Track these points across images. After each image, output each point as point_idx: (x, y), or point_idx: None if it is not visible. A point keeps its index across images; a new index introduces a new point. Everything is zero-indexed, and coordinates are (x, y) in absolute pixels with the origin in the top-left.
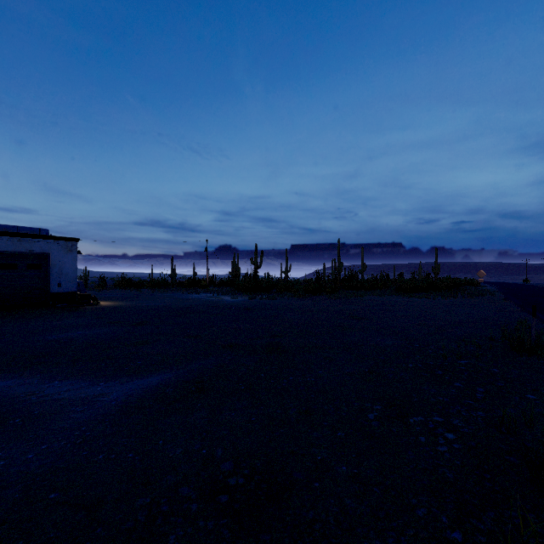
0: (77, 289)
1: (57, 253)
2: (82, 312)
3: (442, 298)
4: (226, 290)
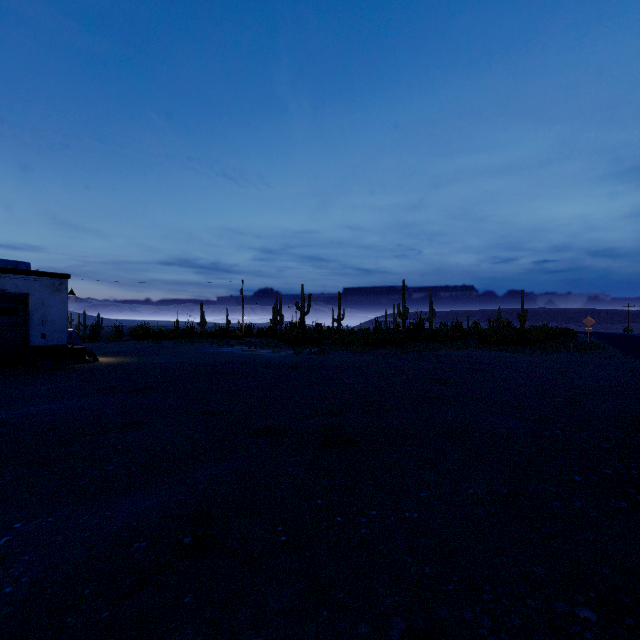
0: (69, 341)
1: (39, 294)
2: (70, 372)
3: (541, 353)
4: (266, 342)
